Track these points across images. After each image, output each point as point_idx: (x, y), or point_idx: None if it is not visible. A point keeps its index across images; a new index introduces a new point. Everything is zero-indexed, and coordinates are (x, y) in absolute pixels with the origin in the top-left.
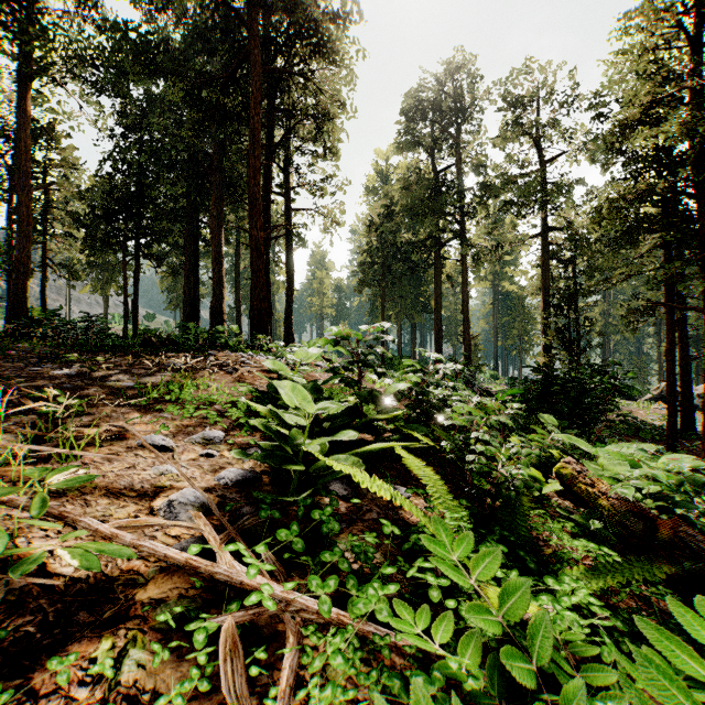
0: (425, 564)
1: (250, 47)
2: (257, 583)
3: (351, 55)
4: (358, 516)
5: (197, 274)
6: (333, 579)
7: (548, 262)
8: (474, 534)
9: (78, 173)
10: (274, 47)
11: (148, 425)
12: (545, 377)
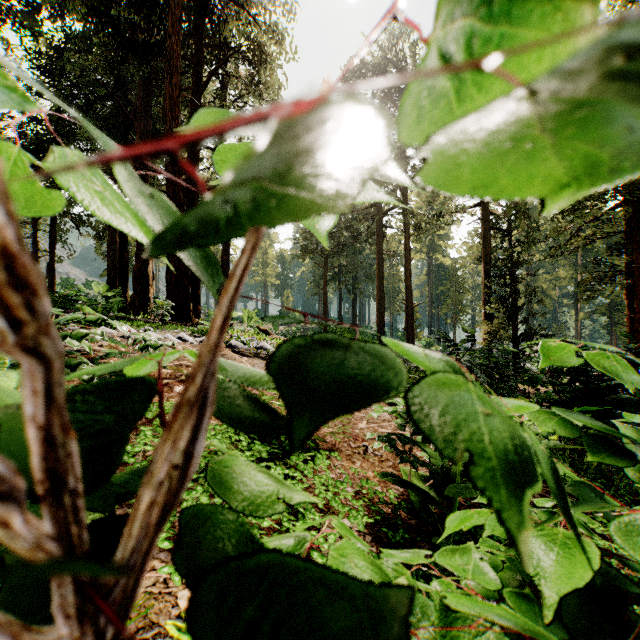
0: None
1: None
2: None
3: None
4: None
5: (125, 237)
6: None
7: (489, 231)
8: None
9: None
10: None
11: None
12: None
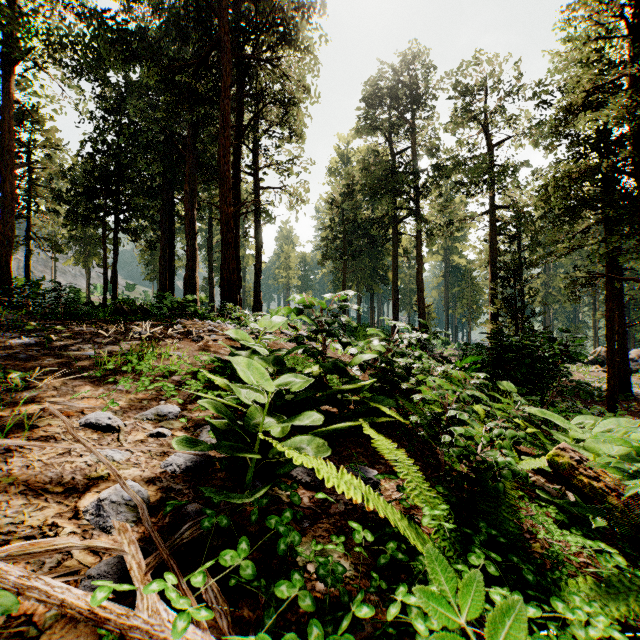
0: (411, 599)
1: (220, 35)
2: (186, 639)
3: (315, 43)
4: (323, 508)
5: (172, 248)
6: (289, 639)
7: (495, 237)
8: (456, 533)
9: (61, 153)
10: (243, 35)
11: (97, 400)
12: (500, 344)
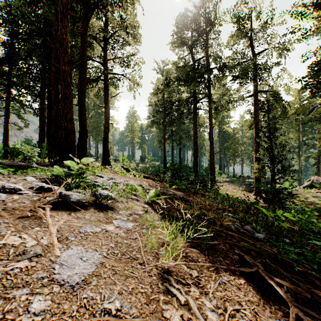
0: None
1: None
2: None
3: None
4: None
5: (51, 114)
6: None
7: (258, 110)
8: None
9: None
10: None
11: None
12: None
